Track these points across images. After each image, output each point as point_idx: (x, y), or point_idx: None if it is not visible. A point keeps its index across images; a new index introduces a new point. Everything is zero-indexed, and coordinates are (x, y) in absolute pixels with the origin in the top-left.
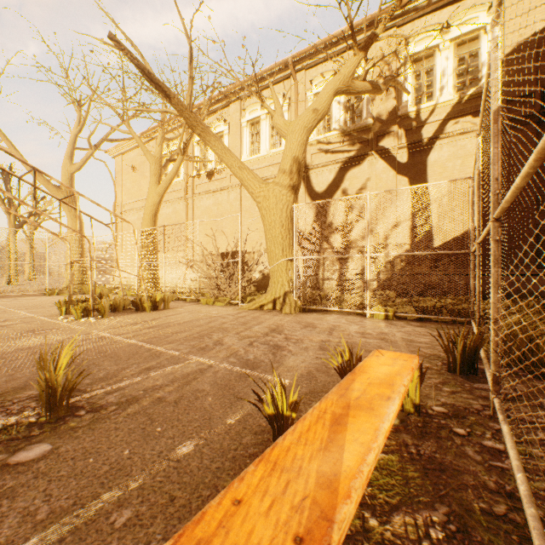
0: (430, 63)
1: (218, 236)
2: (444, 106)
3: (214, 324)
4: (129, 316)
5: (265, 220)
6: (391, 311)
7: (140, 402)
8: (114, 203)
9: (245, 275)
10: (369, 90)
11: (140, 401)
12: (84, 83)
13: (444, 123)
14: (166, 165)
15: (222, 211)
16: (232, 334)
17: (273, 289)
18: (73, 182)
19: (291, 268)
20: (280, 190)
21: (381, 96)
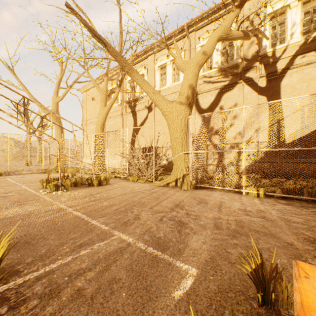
0: (282, 18)
1: (141, 137)
2: (294, 46)
3: (136, 198)
4: (83, 190)
5: (170, 127)
6: (261, 191)
7: (60, 295)
8: (82, 119)
9: (157, 163)
10: (241, 37)
11: (60, 293)
12: (62, 48)
13: (293, 58)
14: (110, 95)
15: (143, 122)
16: (147, 208)
17: (175, 172)
18: (58, 107)
19: (187, 159)
20: (180, 107)
21: (246, 43)
